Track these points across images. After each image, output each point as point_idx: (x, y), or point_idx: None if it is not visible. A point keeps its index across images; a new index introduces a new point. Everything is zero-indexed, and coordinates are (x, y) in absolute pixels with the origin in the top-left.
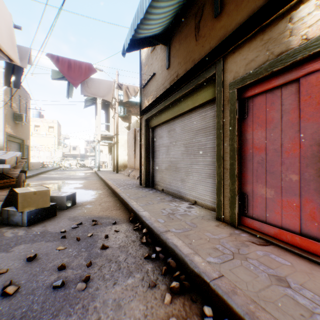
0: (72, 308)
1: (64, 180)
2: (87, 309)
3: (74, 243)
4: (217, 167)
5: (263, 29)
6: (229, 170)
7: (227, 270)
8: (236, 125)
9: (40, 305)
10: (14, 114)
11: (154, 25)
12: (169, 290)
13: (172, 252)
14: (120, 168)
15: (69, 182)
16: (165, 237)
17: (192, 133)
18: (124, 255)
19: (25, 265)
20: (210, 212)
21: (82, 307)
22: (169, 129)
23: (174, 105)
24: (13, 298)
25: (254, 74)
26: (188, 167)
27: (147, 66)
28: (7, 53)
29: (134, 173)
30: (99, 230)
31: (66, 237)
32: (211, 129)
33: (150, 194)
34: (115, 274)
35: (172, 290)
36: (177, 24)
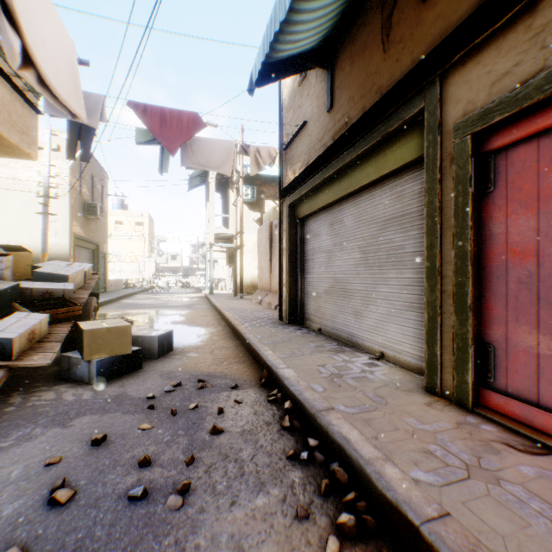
0: (157, 542)
1: (156, 309)
2: (183, 549)
3: (167, 419)
4: (427, 290)
5: (531, 7)
6: (453, 297)
7: (457, 502)
8: (469, 207)
9: (106, 530)
10: (85, 205)
11: (304, 33)
12: (335, 529)
13: (339, 452)
14: (246, 290)
15: (165, 312)
16: (326, 421)
17: (375, 227)
18: (251, 449)
19: (88, 452)
20: (412, 375)
21: (175, 543)
22: (332, 221)
23: (341, 176)
24: (65, 511)
25: (511, 100)
26: (368, 289)
27: (292, 110)
28: (68, 105)
29: (269, 298)
30: (209, 399)
31: (155, 407)
32: (413, 218)
33: (298, 337)
34: (233, 485)
35: (340, 529)
36: (347, 27)
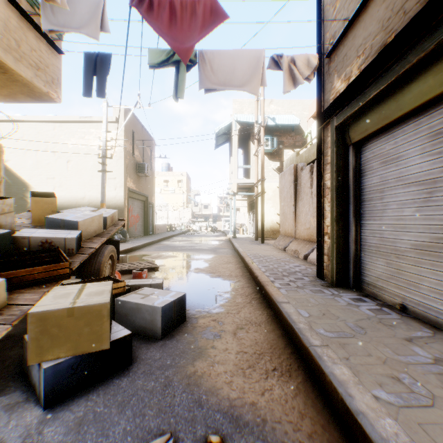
0: None
1: (185, 251)
2: None
3: None
4: None
5: None
6: None
7: None
8: None
9: None
10: (136, 165)
11: None
12: None
13: None
14: (266, 234)
15: (191, 256)
16: None
17: None
18: None
19: None
20: None
21: None
22: (440, 127)
23: None
24: None
25: None
26: None
27: None
28: None
29: (295, 246)
30: None
31: None
32: None
33: (372, 323)
34: None
35: None
36: None
